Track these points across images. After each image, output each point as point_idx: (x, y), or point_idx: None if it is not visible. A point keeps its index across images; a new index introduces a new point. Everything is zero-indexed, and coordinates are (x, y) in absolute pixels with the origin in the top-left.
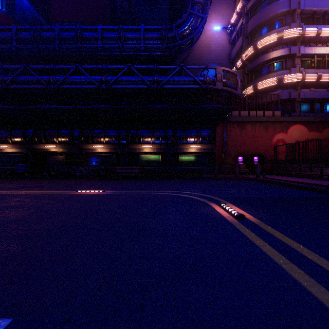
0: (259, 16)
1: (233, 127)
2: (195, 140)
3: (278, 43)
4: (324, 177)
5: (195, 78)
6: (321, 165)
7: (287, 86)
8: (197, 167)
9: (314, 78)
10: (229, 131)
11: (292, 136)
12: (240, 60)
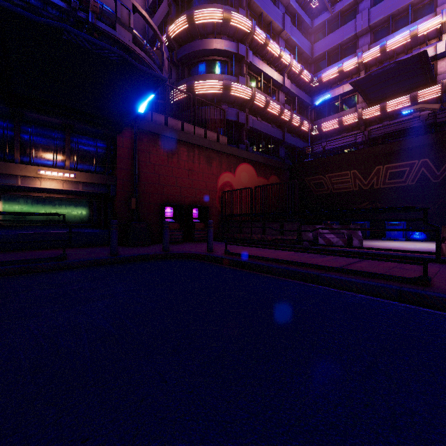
0: None
1: (154, 146)
2: (57, 157)
3: (223, 30)
4: (304, 244)
5: None
6: (297, 224)
7: (233, 103)
8: (65, 229)
9: (263, 103)
10: (147, 153)
11: (240, 180)
12: (165, 36)
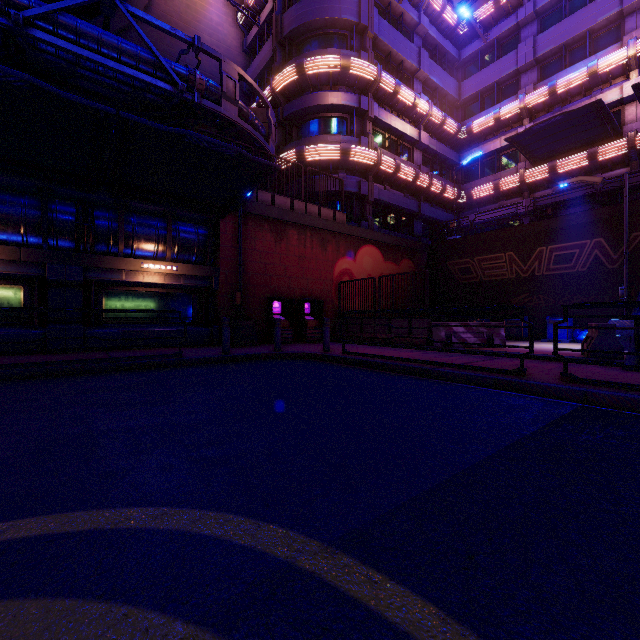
0: (308, 7)
1: (260, 230)
2: (158, 248)
3: (341, 80)
4: (435, 345)
5: (160, 58)
6: (428, 322)
7: (353, 169)
8: (166, 327)
9: (392, 168)
10: (252, 239)
11: (363, 267)
12: (269, 89)
